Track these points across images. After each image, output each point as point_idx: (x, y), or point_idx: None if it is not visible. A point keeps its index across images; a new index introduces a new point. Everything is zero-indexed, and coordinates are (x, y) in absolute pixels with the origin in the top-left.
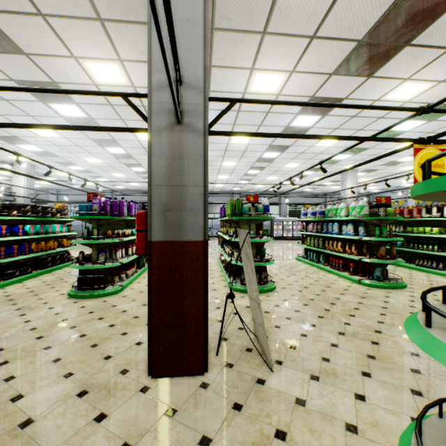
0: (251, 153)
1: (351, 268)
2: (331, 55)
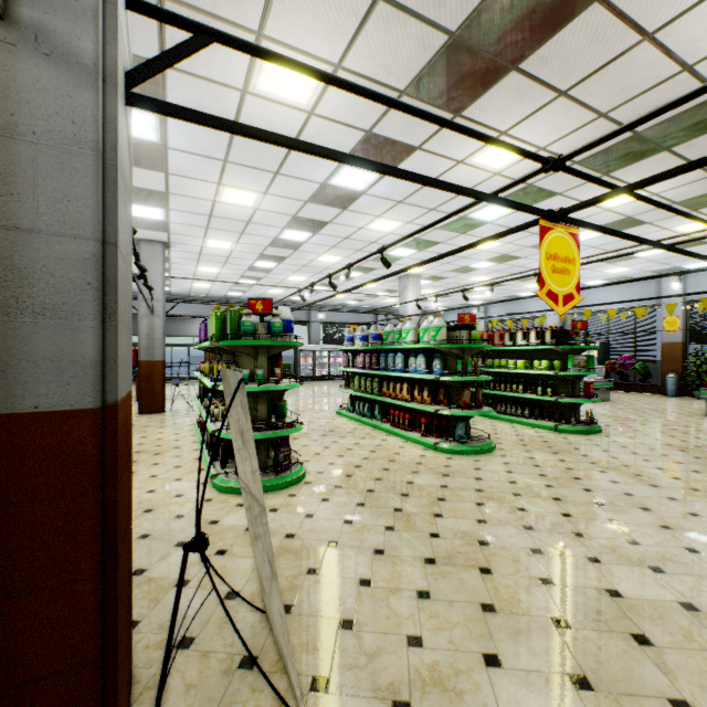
0: (261, 228)
1: (423, 426)
2: (406, 50)
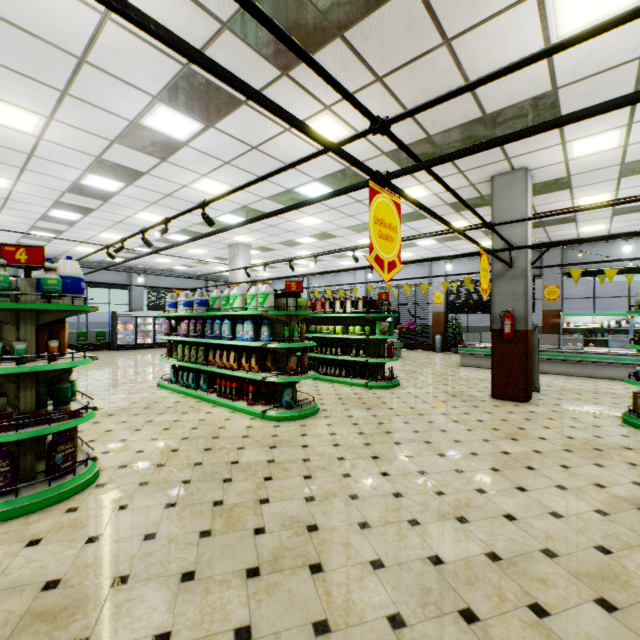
0: (53, 166)
1: (251, 394)
2: None
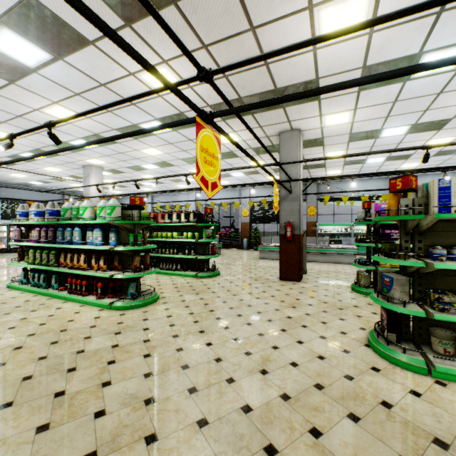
0: None
1: (100, 289)
2: None
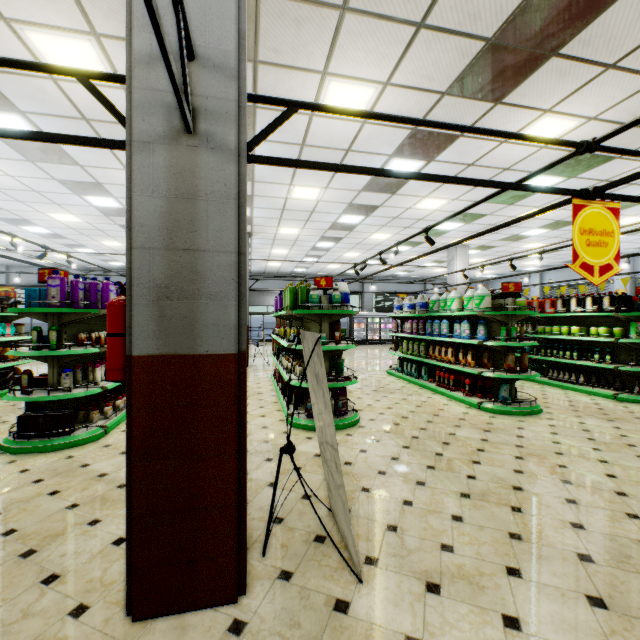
0: (322, 216)
1: (467, 386)
2: (445, 60)
